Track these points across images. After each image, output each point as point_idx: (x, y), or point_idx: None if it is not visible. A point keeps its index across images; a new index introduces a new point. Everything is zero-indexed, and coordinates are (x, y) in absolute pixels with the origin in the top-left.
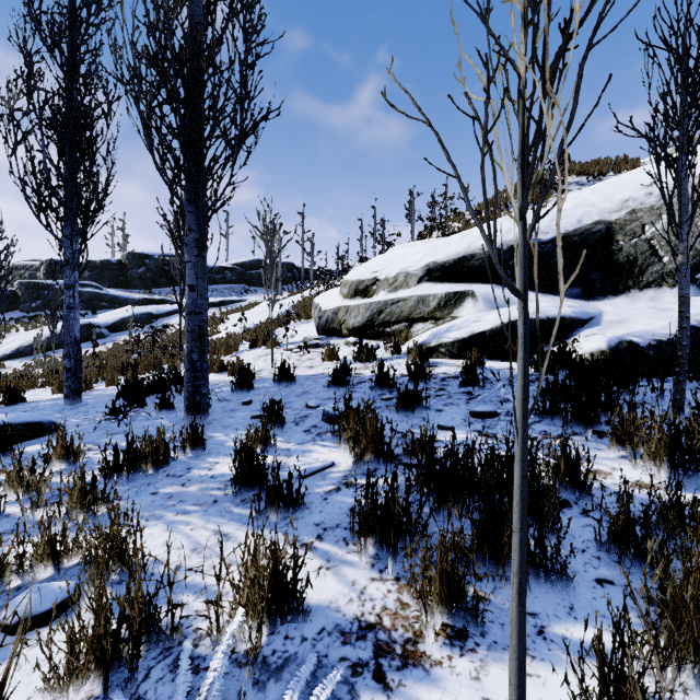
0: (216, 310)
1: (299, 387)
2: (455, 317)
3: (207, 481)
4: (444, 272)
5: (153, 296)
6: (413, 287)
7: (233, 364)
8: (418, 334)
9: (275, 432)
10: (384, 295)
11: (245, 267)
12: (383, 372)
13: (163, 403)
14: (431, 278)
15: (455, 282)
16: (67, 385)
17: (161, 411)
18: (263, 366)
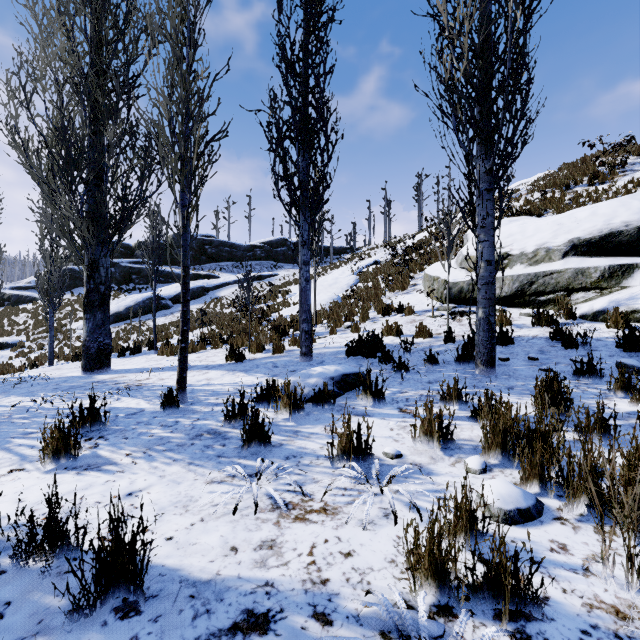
0: (255, 283)
1: (524, 347)
2: (625, 287)
3: (634, 417)
4: (589, 247)
5: (200, 272)
6: (558, 260)
7: (418, 328)
8: (578, 302)
9: (594, 382)
10: (523, 268)
11: (272, 245)
12: (633, 333)
13: (431, 359)
14: (577, 252)
15: (601, 256)
16: (305, 345)
17: (431, 366)
18: (434, 331)
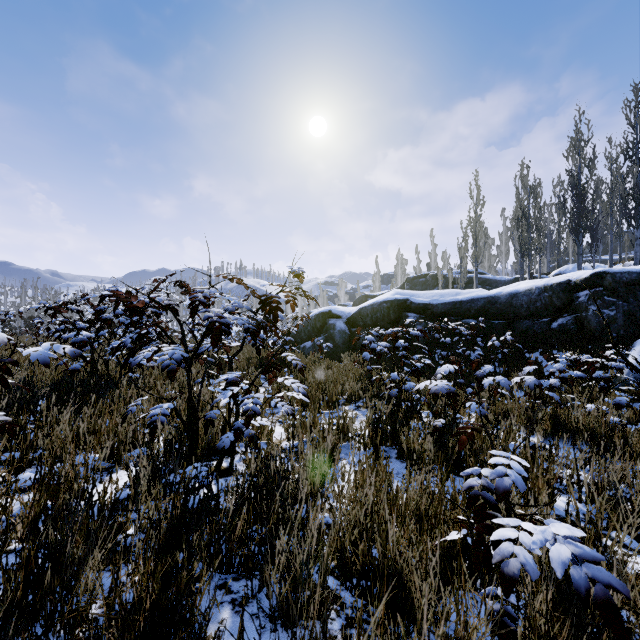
0: None
1: None
2: None
3: None
4: None
5: (628, 256)
6: None
7: None
8: None
9: None
10: None
11: None
12: None
13: None
14: None
15: None
16: None
17: None
18: None
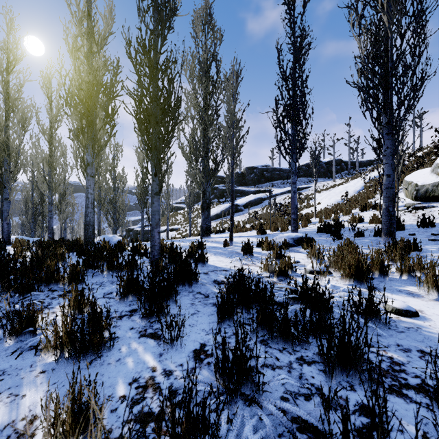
0: None
1: None
2: None
3: None
4: None
5: (260, 189)
6: None
7: (372, 218)
8: None
9: None
10: None
11: (308, 166)
12: None
13: (358, 233)
14: None
15: None
16: (293, 226)
17: (358, 237)
18: None
